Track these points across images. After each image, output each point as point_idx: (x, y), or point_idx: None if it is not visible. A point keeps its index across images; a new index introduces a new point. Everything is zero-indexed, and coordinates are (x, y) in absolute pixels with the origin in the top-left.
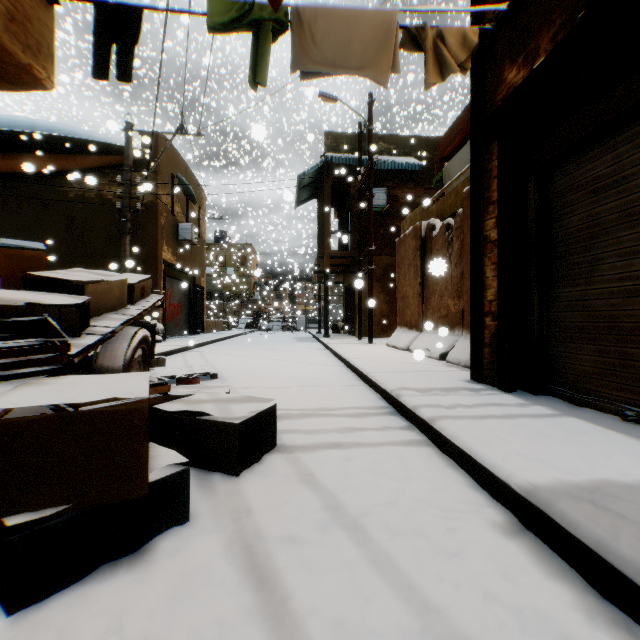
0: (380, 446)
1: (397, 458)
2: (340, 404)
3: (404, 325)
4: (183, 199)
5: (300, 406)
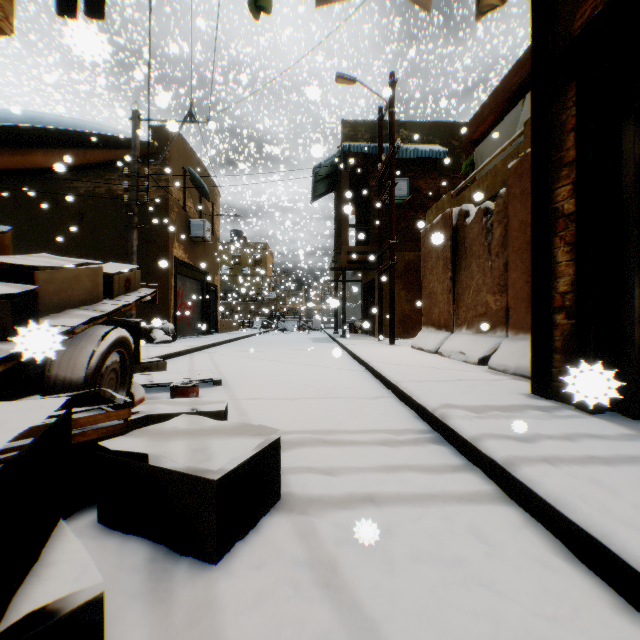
0: (433, 503)
1: (464, 529)
2: (366, 424)
3: (431, 325)
4: (195, 195)
5: (315, 427)
